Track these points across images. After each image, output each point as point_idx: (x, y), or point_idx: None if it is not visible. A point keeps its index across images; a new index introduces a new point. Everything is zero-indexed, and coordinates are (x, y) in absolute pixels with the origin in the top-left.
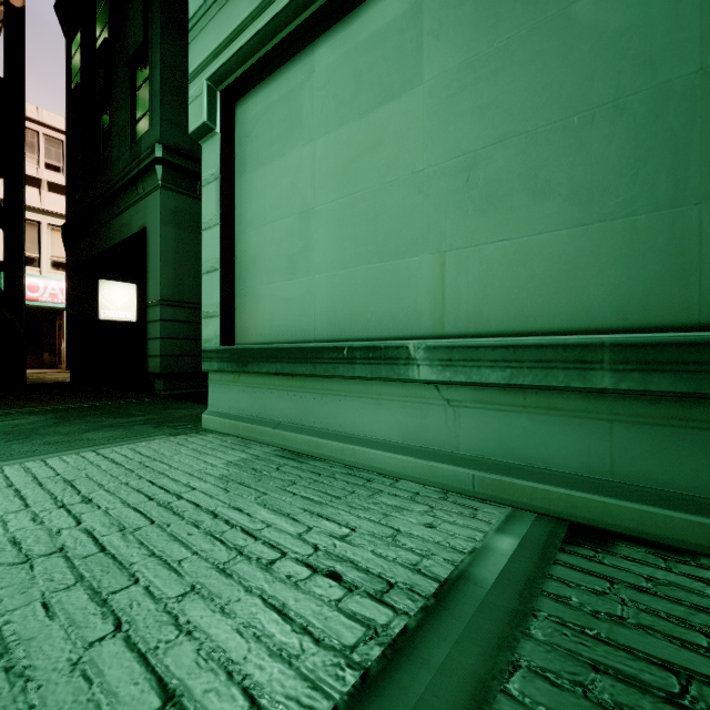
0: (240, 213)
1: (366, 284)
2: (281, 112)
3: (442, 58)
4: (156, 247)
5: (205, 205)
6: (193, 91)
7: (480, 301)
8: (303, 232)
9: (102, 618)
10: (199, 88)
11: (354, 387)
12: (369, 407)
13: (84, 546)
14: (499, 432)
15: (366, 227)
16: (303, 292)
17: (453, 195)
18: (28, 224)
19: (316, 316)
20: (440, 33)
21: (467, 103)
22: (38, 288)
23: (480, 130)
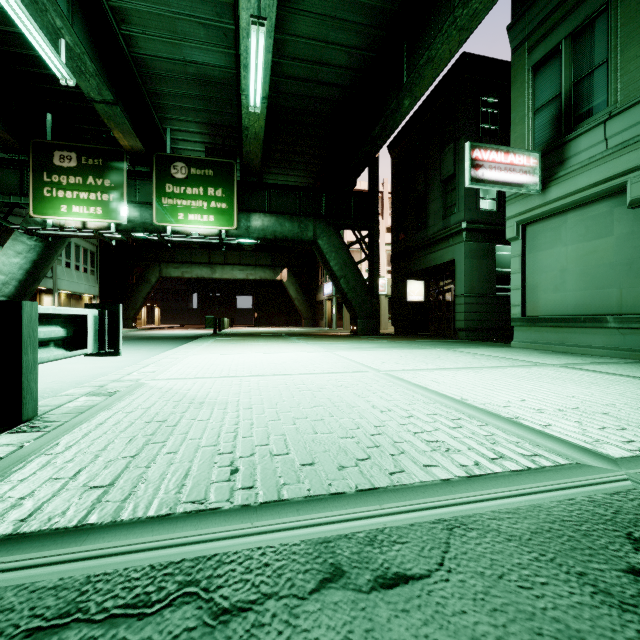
0: (528, 267)
1: (590, 297)
2: (550, 233)
3: (620, 229)
4: (461, 270)
5: (513, 265)
6: (508, 224)
7: (634, 304)
8: (561, 277)
9: (540, 358)
10: (511, 224)
11: (585, 330)
12: (591, 336)
13: (522, 355)
14: (638, 341)
15: (590, 278)
16: (561, 298)
17: (624, 272)
18: (356, 251)
19: (568, 307)
20: (620, 221)
21: (630, 245)
22: None
23: (634, 253)
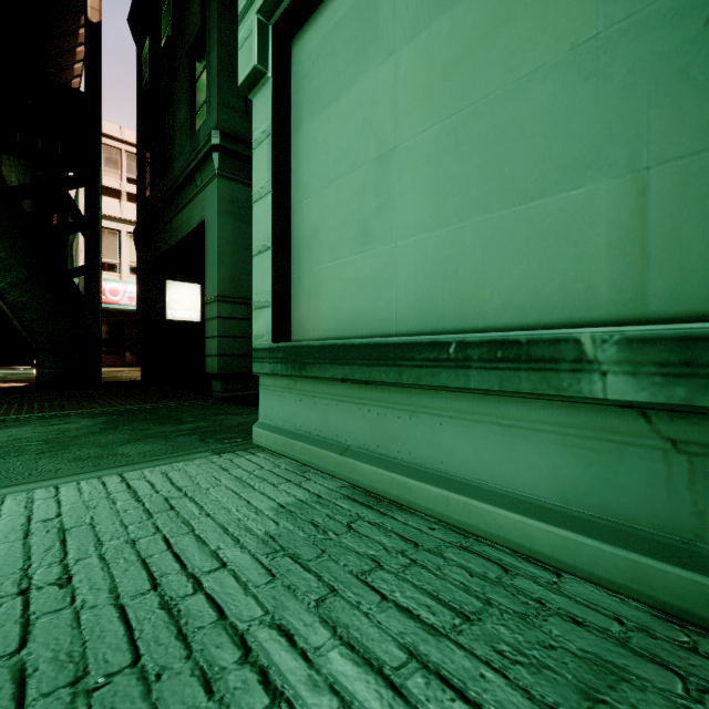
0: (296, 177)
1: (482, 245)
2: (348, 30)
3: None
4: (213, 241)
5: (256, 172)
6: (242, 33)
7: None
8: (379, 184)
9: None
10: (248, 27)
11: (465, 405)
12: (494, 439)
13: None
14: None
15: (482, 158)
16: (379, 267)
17: (667, 61)
18: (110, 233)
19: (399, 300)
20: None
21: None
22: (118, 293)
23: None
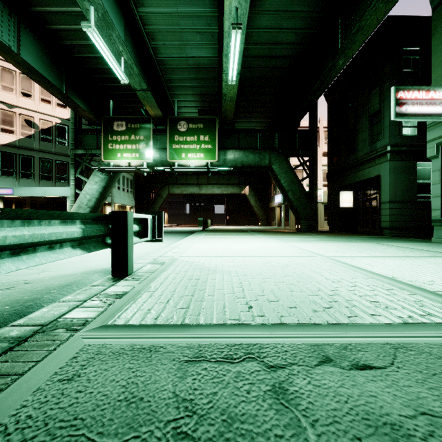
0: None
1: None
2: None
3: None
4: (386, 182)
5: (433, 178)
6: (428, 146)
7: None
8: None
9: None
10: (431, 145)
11: None
12: None
13: (441, 249)
14: None
15: None
16: None
17: None
18: (299, 171)
19: None
20: None
21: None
22: None
23: None
